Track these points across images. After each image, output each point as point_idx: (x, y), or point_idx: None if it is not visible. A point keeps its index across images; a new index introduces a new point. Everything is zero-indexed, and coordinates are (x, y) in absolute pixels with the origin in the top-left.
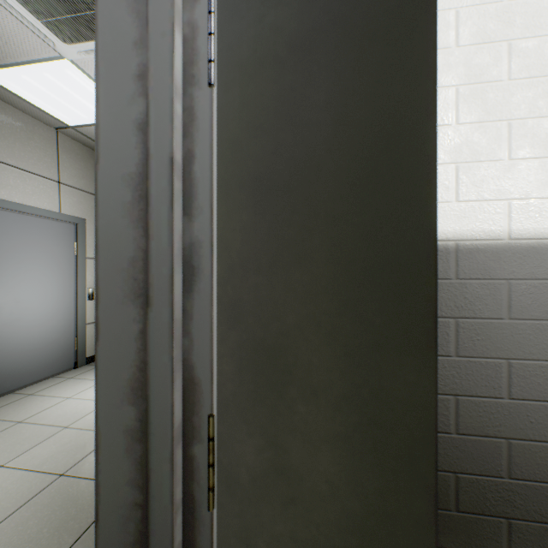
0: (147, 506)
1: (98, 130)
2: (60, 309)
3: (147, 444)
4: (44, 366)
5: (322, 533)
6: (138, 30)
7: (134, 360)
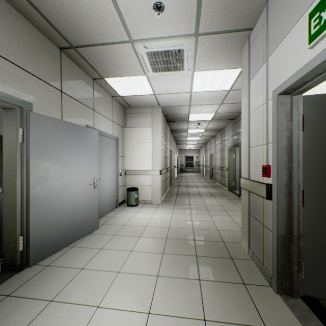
0: (292, 206)
1: (277, 137)
2: (113, 180)
3: (292, 195)
4: (109, 205)
5: (325, 208)
6: (286, 119)
7: (285, 181)
